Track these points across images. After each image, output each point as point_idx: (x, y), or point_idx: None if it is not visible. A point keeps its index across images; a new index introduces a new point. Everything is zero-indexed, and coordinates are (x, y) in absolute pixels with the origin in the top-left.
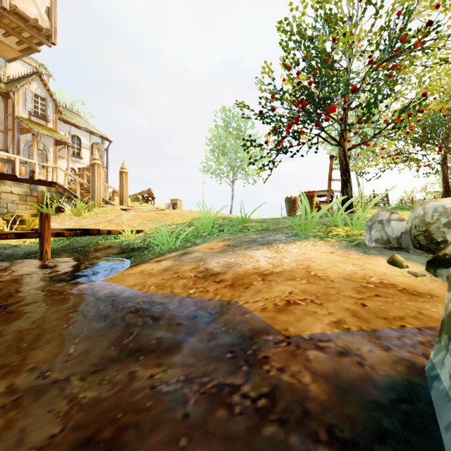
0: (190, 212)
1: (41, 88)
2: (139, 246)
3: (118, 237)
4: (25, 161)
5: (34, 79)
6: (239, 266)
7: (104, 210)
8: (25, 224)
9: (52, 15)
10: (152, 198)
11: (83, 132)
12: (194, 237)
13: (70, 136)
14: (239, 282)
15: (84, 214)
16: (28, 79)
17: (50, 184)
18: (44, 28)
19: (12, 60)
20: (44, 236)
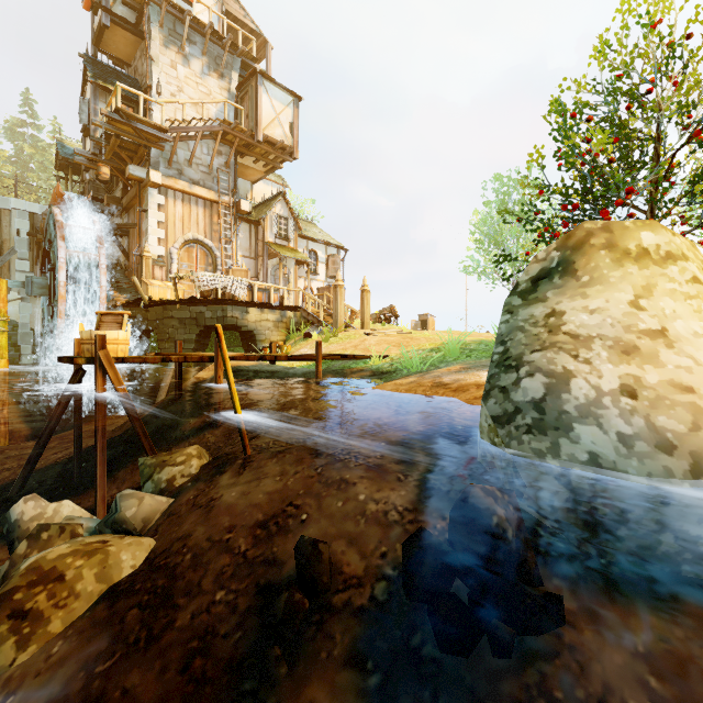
0: (444, 333)
1: (284, 208)
2: (388, 371)
3: (367, 363)
4: (276, 289)
5: (279, 201)
6: (464, 381)
7: (348, 335)
8: (281, 350)
9: (294, 130)
10: (395, 317)
11: (319, 245)
12: (439, 362)
13: (308, 252)
14: (460, 389)
15: (330, 340)
16: (275, 202)
17: (295, 309)
18: (287, 146)
19: (257, 181)
20: (319, 359)
